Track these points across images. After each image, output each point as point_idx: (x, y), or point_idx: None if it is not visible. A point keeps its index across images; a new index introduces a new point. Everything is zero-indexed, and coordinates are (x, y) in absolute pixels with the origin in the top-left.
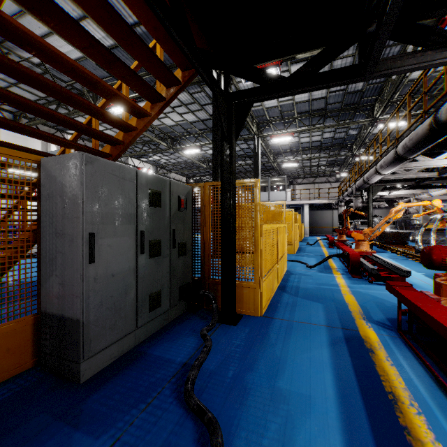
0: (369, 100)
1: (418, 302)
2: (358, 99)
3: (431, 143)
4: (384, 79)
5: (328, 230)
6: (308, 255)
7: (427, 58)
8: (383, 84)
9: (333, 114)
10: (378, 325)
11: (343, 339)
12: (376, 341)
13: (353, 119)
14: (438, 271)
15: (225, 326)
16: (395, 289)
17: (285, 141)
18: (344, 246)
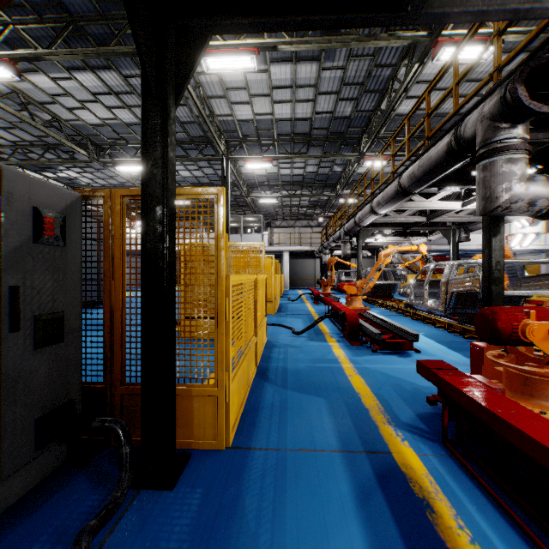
0: (357, 131)
1: (494, 407)
2: (345, 128)
3: (445, 172)
4: (373, 108)
5: (310, 282)
6: (292, 315)
7: (498, 2)
8: (372, 114)
9: (318, 143)
10: (412, 432)
11: (376, 481)
12: (424, 475)
13: (338, 152)
14: (433, 328)
15: (147, 497)
16: (440, 377)
17: (262, 170)
18: (336, 302)
